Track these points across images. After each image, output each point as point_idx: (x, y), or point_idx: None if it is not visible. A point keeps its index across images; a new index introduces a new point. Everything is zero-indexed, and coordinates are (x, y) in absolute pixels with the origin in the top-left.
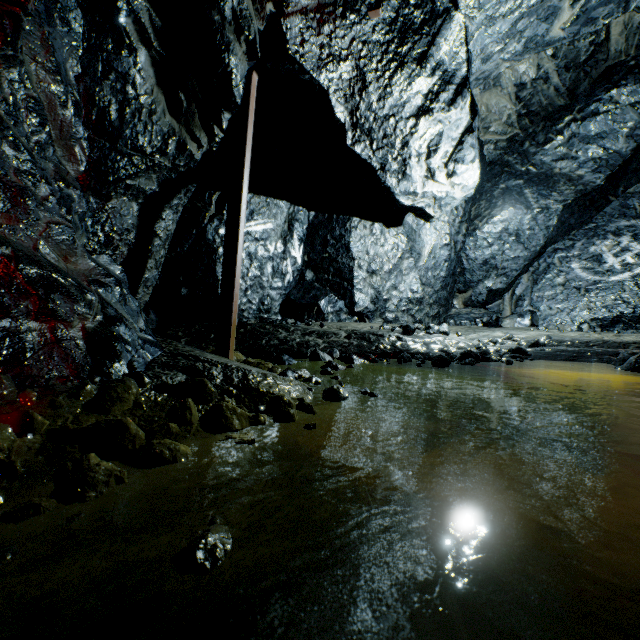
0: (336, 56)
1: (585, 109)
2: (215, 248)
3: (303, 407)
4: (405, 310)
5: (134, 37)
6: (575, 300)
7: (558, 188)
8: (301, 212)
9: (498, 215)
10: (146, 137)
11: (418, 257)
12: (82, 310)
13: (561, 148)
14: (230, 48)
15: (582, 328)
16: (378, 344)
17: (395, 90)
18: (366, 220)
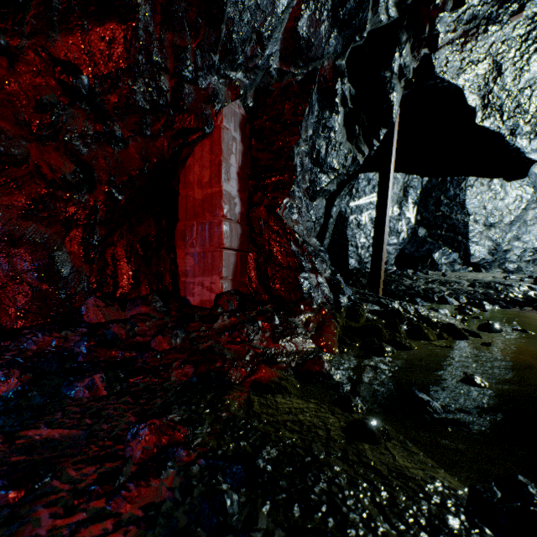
0: (474, 61)
1: None
2: (346, 217)
3: (468, 333)
4: (530, 260)
5: (339, 105)
6: None
7: None
8: (415, 179)
9: None
10: (336, 159)
11: None
12: (324, 267)
13: None
14: (394, 89)
15: None
16: (507, 293)
17: (533, 66)
18: (483, 177)
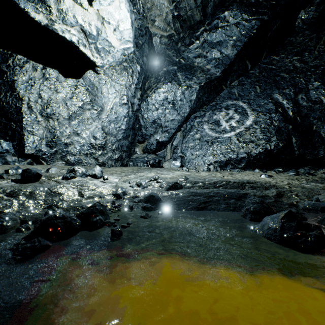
0: None
1: (211, 23)
2: None
3: None
4: (88, 154)
5: None
6: (206, 149)
7: (197, 75)
8: None
9: (161, 87)
10: None
11: (100, 110)
12: None
13: (198, 49)
14: None
15: (210, 168)
16: None
17: None
18: (36, 62)
